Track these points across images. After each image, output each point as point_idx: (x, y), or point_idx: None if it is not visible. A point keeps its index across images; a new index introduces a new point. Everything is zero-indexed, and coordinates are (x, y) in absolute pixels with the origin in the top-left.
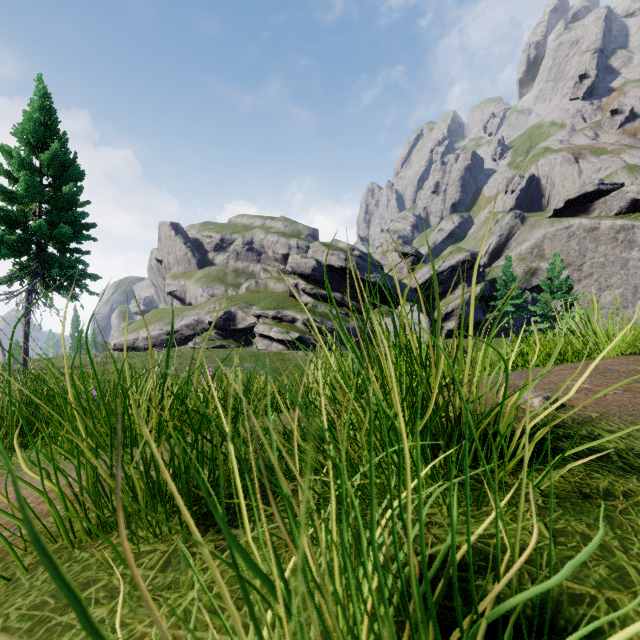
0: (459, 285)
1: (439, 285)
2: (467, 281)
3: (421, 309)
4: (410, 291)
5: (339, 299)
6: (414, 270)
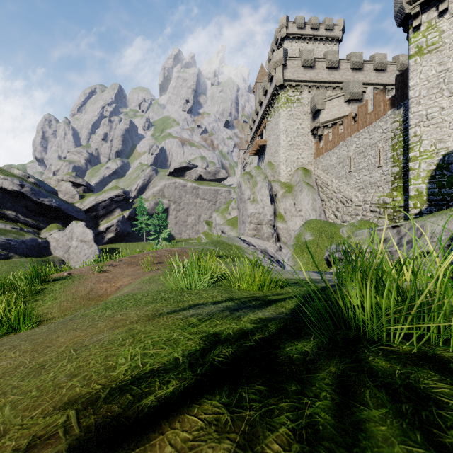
0: (116, 210)
1: (103, 209)
2: (121, 207)
3: (90, 224)
4: (81, 212)
5: (13, 216)
6: (84, 197)
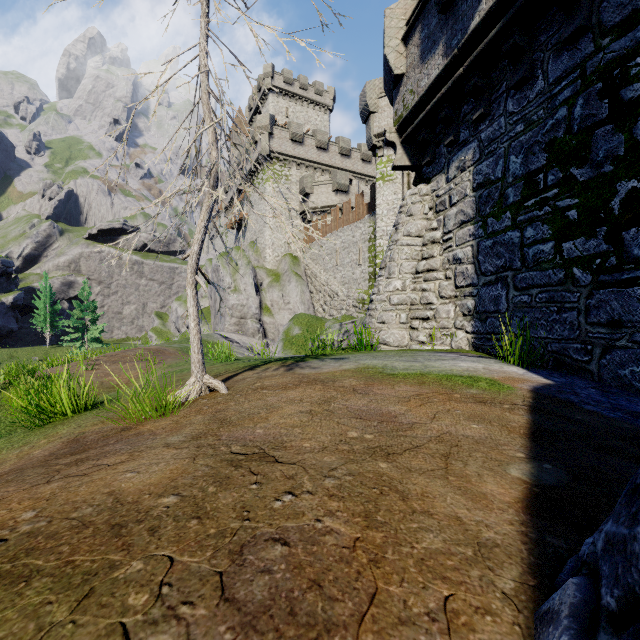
0: None
1: None
2: None
3: None
4: None
5: None
6: None
